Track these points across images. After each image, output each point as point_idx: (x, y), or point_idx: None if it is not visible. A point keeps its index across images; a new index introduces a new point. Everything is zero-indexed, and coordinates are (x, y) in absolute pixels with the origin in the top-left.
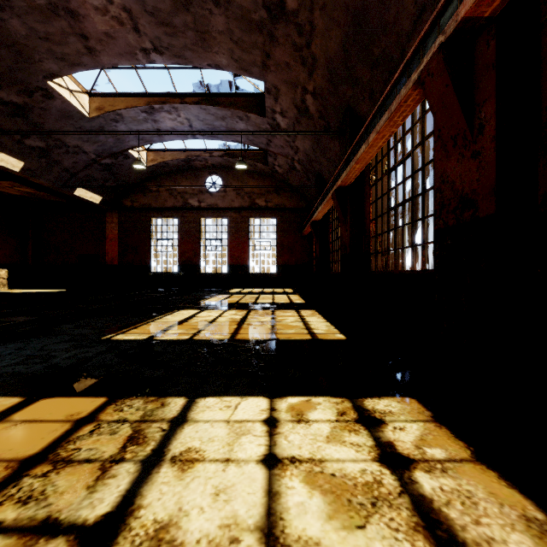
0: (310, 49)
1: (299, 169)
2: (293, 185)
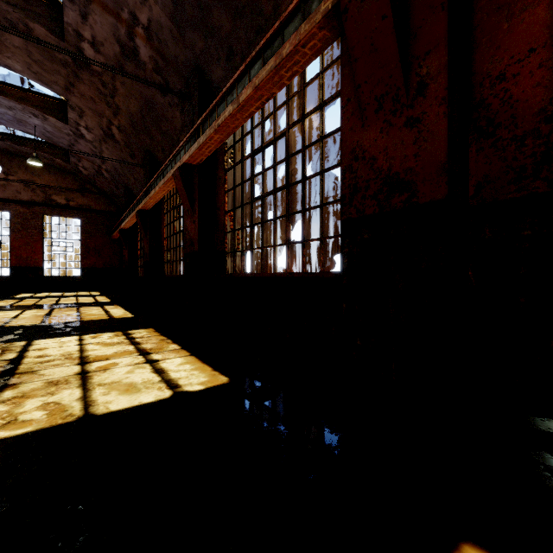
0: (114, 100)
1: (107, 177)
2: (101, 188)
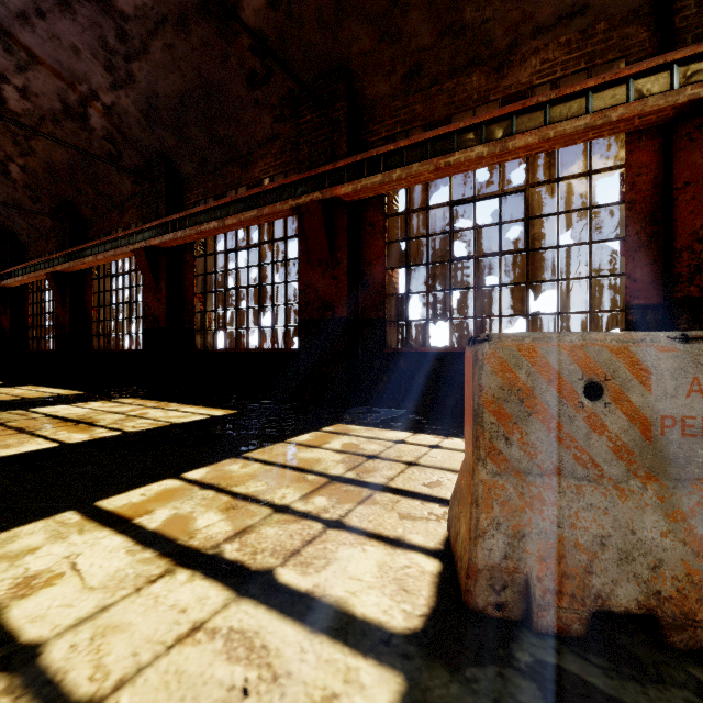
0: (29, 142)
1: None
2: None
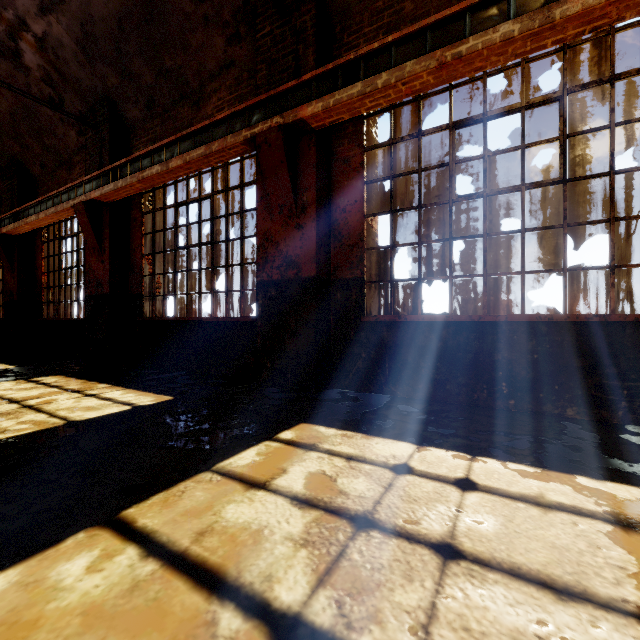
0: None
1: None
2: None
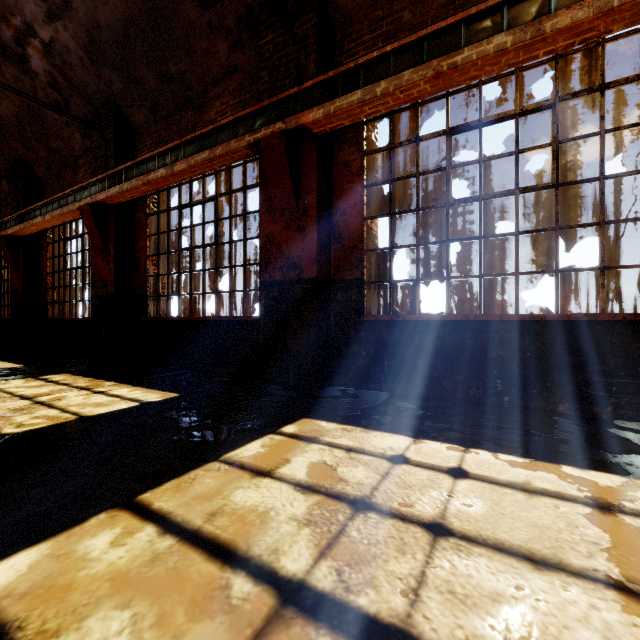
0: None
1: None
2: None
